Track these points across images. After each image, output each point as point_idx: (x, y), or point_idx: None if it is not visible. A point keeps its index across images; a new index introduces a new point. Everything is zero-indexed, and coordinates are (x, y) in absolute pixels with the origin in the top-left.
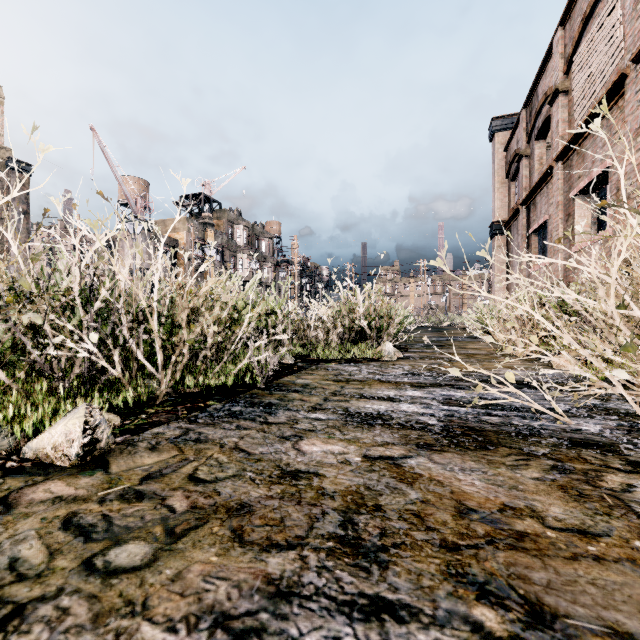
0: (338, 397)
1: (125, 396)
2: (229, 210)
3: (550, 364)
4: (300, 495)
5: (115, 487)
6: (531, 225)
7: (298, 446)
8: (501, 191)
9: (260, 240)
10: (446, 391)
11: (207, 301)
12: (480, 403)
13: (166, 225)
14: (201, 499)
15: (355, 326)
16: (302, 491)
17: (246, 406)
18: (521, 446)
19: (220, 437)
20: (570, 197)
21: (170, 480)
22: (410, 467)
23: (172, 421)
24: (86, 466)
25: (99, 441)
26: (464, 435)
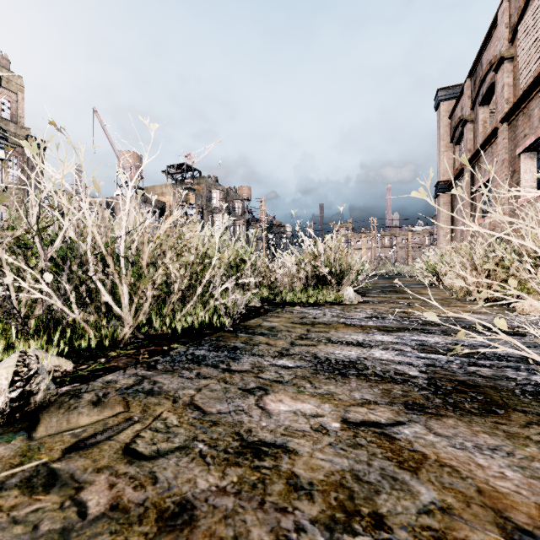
0: (305, 341)
1: (89, 338)
2: (207, 177)
3: (511, 309)
4: (263, 488)
5: (27, 463)
6: (475, 183)
7: (262, 403)
8: (446, 154)
9: (233, 202)
10: (416, 336)
11: (176, 245)
12: (463, 351)
13: (155, 190)
14: (128, 491)
15: (317, 272)
16: (266, 480)
17: (210, 350)
18: (537, 410)
19: (175, 388)
20: (516, 155)
21: (99, 453)
22: (406, 441)
23: (130, 366)
24: (10, 426)
25: (34, 394)
26: (458, 392)
